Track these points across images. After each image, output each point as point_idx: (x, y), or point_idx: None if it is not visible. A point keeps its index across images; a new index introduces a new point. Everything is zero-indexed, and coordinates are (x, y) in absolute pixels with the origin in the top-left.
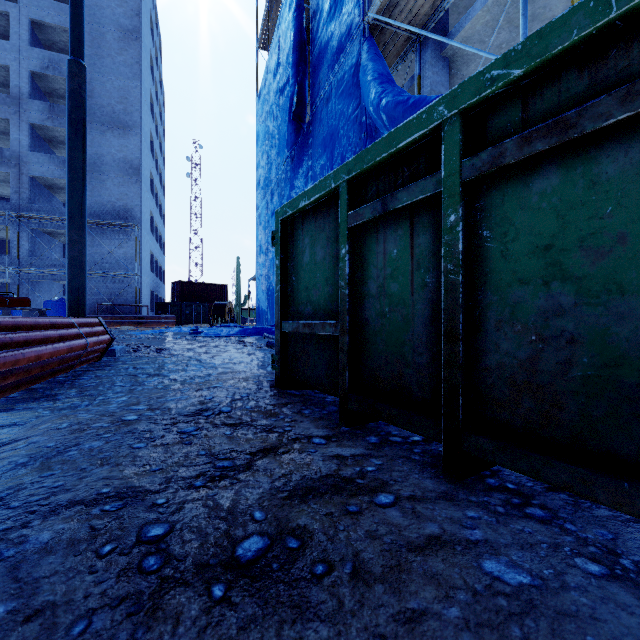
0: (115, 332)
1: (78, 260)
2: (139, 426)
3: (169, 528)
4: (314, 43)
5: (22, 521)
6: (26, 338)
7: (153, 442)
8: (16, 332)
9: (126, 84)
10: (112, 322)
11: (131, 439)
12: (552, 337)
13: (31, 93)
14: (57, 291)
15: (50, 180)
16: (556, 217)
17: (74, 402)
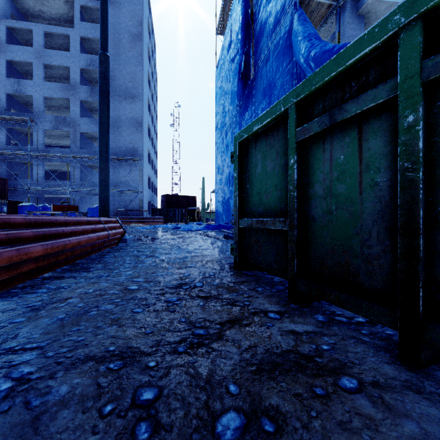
0: (127, 227)
1: (105, 181)
2: (138, 294)
3: (158, 393)
4: (256, 22)
5: (50, 371)
6: (72, 230)
7: (147, 308)
8: (66, 226)
9: (134, 69)
10: (126, 221)
11: (132, 304)
12: None
13: (81, 82)
14: (95, 202)
15: (91, 134)
16: None
17: (99, 273)
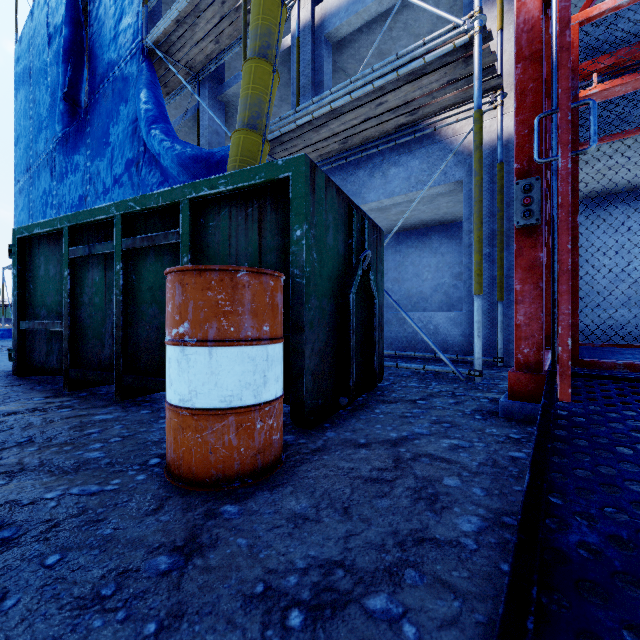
0: None
1: None
2: None
3: None
4: (93, 29)
5: None
6: None
7: None
8: None
9: None
10: None
11: None
12: (153, 327)
13: None
14: None
15: None
16: (154, 275)
17: None
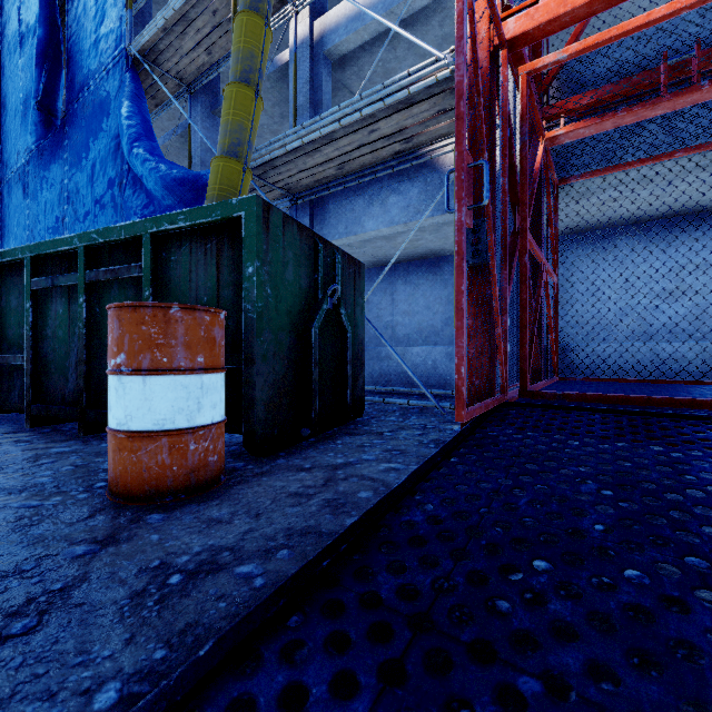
0: None
1: None
2: None
3: None
4: (71, 30)
5: None
6: None
7: None
8: None
9: None
10: None
11: None
12: None
13: None
14: None
15: None
16: None
17: None
